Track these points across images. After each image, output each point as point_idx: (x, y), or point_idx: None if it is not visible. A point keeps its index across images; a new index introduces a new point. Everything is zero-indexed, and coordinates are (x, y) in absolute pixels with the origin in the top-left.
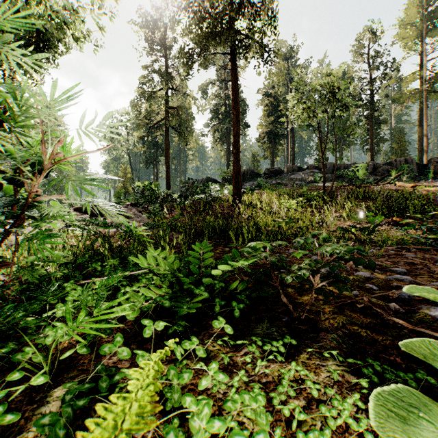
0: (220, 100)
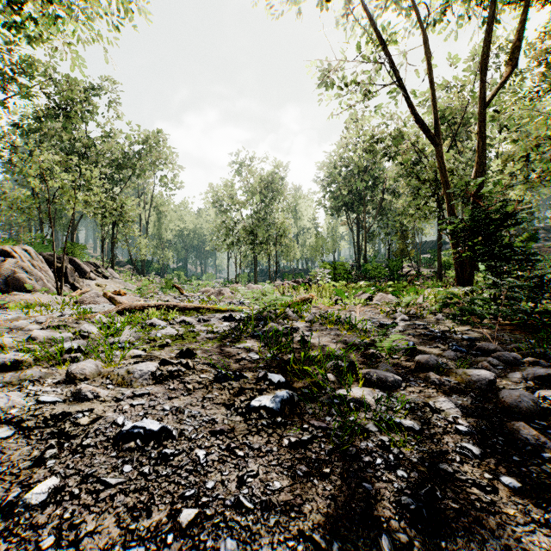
0: None
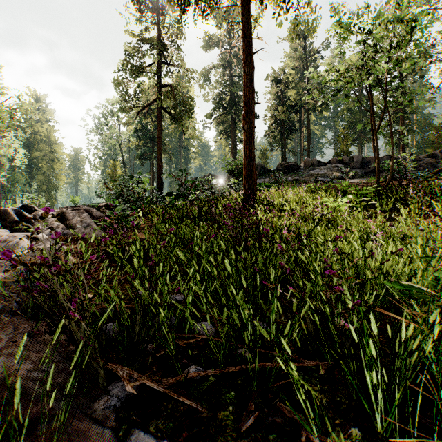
0: (224, 87)
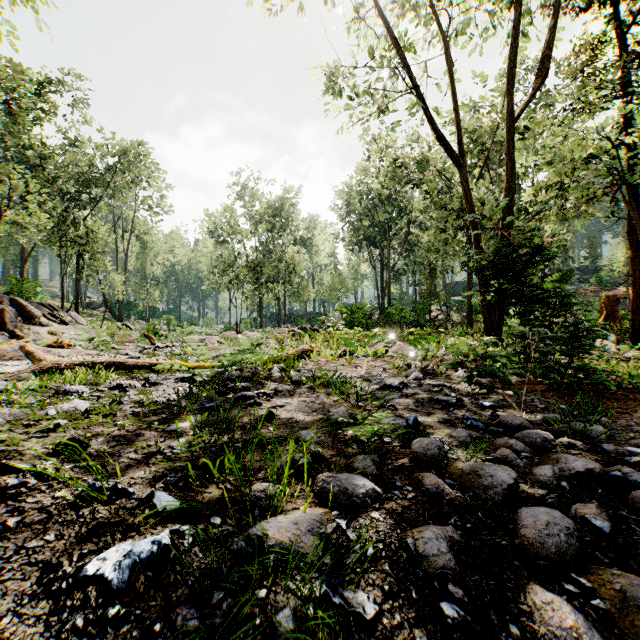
0: None
